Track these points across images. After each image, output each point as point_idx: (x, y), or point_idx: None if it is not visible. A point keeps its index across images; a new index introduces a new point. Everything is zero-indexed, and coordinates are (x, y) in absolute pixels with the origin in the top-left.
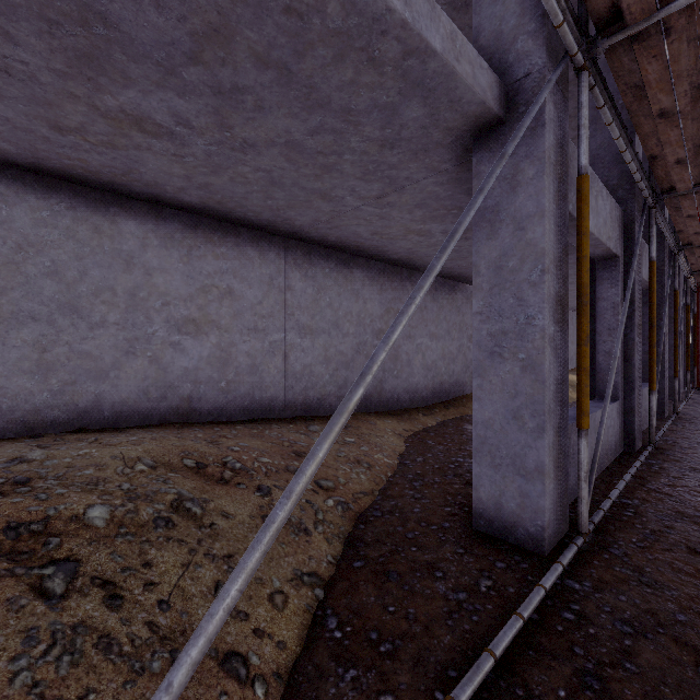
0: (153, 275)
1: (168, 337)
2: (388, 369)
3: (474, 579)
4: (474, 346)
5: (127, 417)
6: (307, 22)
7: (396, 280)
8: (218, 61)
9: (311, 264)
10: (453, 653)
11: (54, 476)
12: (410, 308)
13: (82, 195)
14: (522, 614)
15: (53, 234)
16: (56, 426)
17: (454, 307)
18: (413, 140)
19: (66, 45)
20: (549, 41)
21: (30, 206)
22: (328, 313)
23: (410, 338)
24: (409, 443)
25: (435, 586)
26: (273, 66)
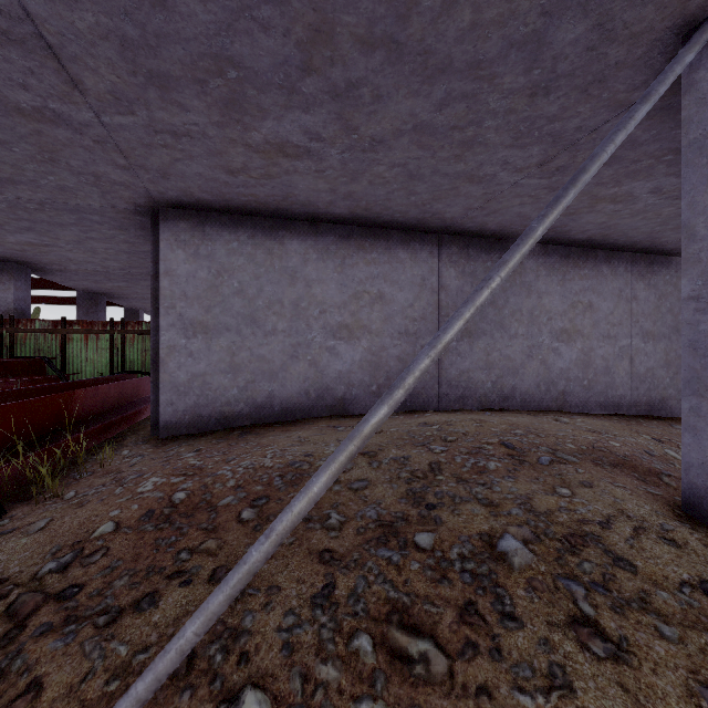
0: (542, 297)
1: (551, 344)
2: None
3: None
4: None
5: (528, 403)
6: None
7: None
8: None
9: (652, 273)
10: None
11: (601, 431)
12: None
13: (505, 247)
14: None
15: None
16: (493, 405)
17: None
18: None
19: (627, 170)
20: None
21: (482, 260)
22: (668, 318)
23: None
24: None
25: None
26: None
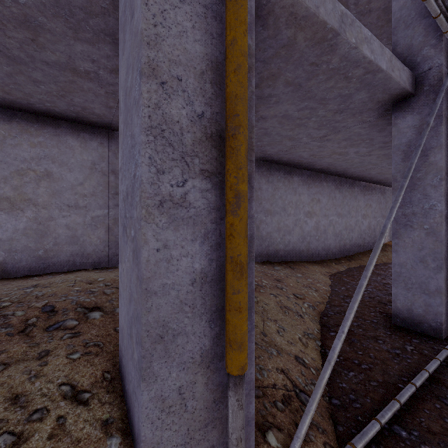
0: None
1: None
2: (313, 235)
3: (401, 345)
4: (392, 221)
5: None
6: (319, 67)
7: (317, 181)
8: (267, 86)
9: (270, 174)
10: (401, 372)
11: None
12: (397, 205)
13: None
14: (438, 358)
15: None
16: None
17: (352, 196)
18: (355, 108)
19: None
20: (444, 48)
21: None
22: (279, 202)
23: (326, 216)
24: (332, 279)
25: (380, 346)
26: (293, 85)
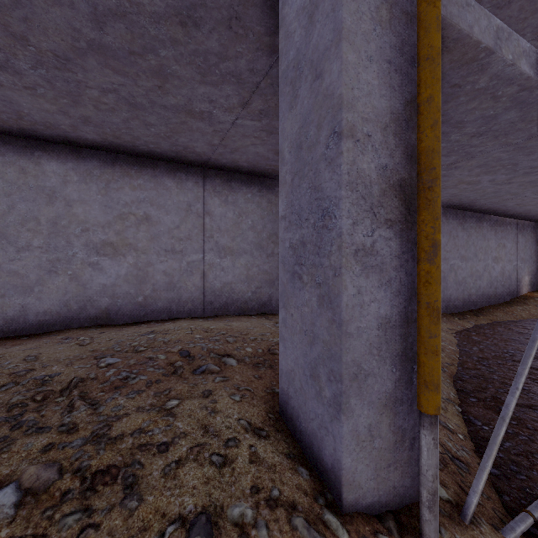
0: None
1: None
2: None
3: None
4: None
5: None
6: (462, 88)
7: None
8: None
9: None
10: None
11: None
12: None
13: (263, 183)
14: None
15: (252, 206)
16: (253, 310)
17: (480, 235)
18: (499, 130)
19: None
20: None
21: (243, 192)
22: None
23: (445, 260)
24: (458, 338)
25: None
26: None
